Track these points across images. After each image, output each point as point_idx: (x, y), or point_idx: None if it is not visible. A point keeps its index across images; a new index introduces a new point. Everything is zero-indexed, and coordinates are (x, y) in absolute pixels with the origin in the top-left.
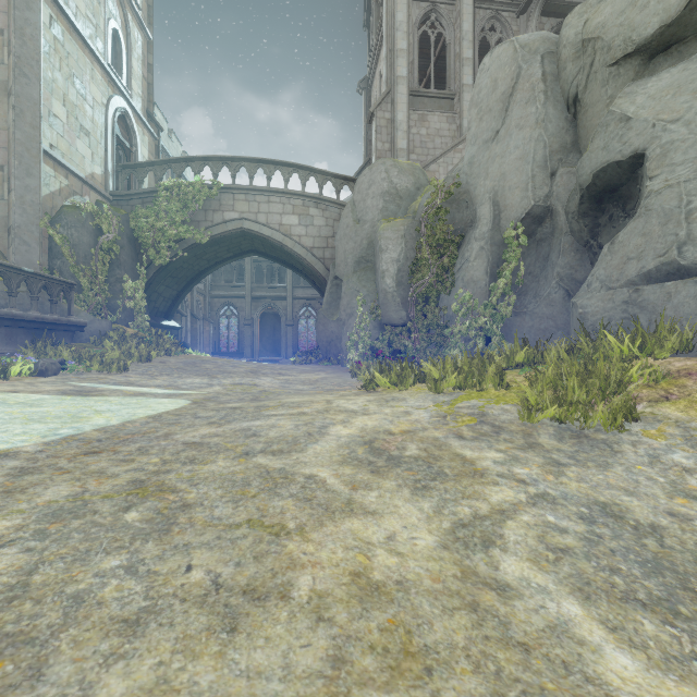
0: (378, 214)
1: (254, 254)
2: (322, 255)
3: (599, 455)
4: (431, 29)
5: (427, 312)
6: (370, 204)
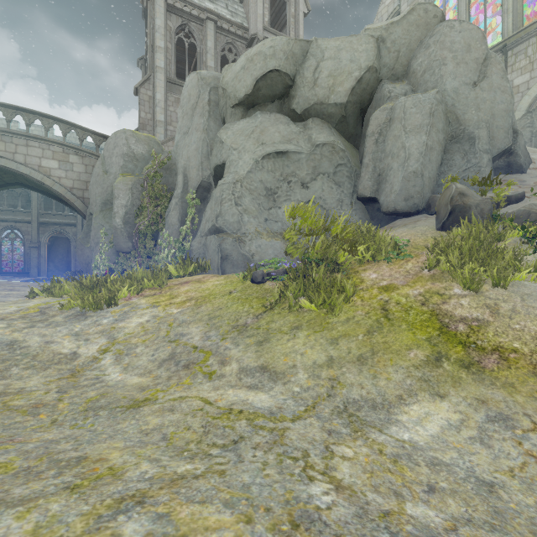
0: (119, 169)
1: (21, 186)
2: (82, 194)
3: (70, 322)
4: (186, 38)
5: (146, 243)
6: (115, 161)
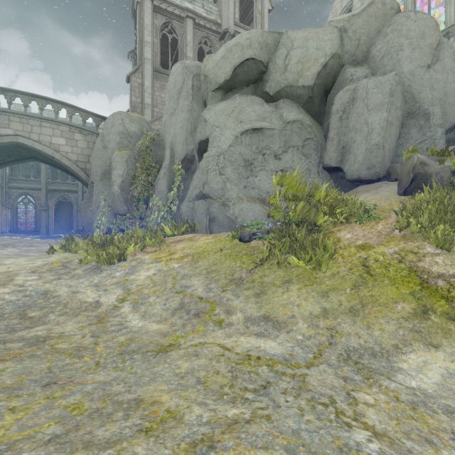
0: (116, 145)
1: (35, 160)
2: (85, 166)
3: (89, 275)
4: (169, 34)
5: (139, 207)
6: (112, 138)
